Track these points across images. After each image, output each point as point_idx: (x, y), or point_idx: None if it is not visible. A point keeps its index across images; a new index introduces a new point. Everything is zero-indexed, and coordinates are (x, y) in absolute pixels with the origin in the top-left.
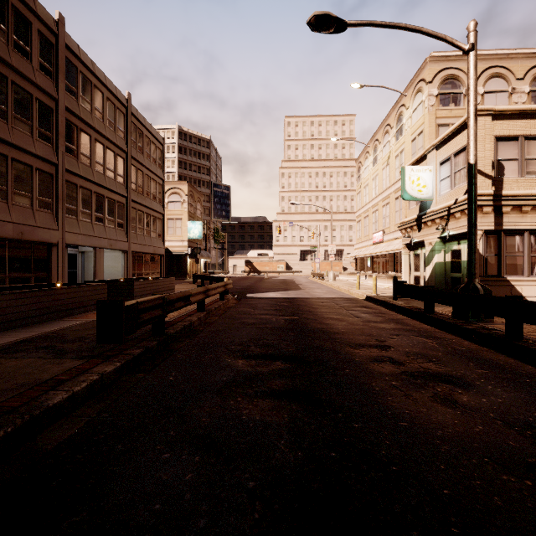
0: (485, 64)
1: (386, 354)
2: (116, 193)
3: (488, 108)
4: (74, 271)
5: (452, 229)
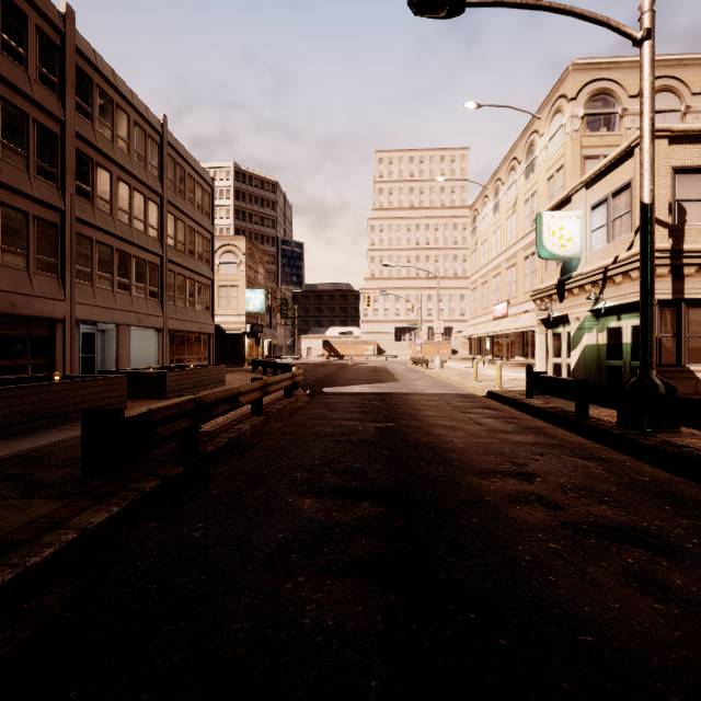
0: None
1: (531, 489)
2: (148, 250)
3: (664, 127)
4: (90, 357)
5: (610, 298)
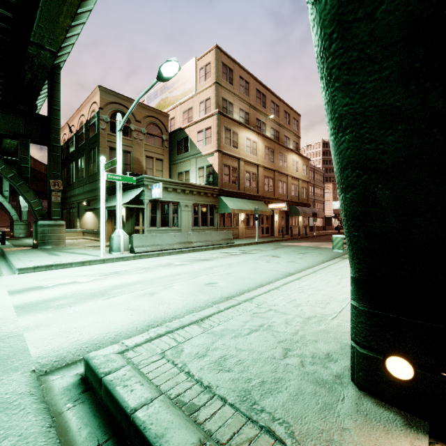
0: None
1: None
2: (311, 199)
3: None
4: None
5: None
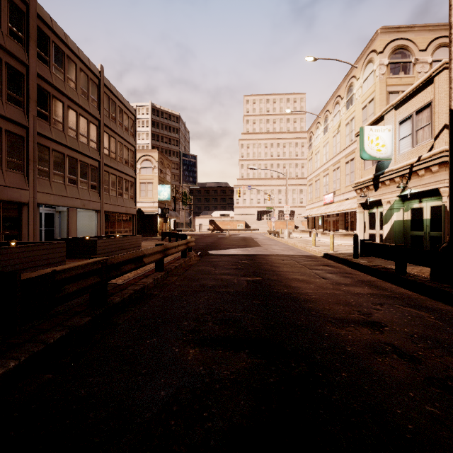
0: (433, 35)
1: (384, 338)
2: (89, 157)
3: None
4: (51, 229)
5: (414, 186)
